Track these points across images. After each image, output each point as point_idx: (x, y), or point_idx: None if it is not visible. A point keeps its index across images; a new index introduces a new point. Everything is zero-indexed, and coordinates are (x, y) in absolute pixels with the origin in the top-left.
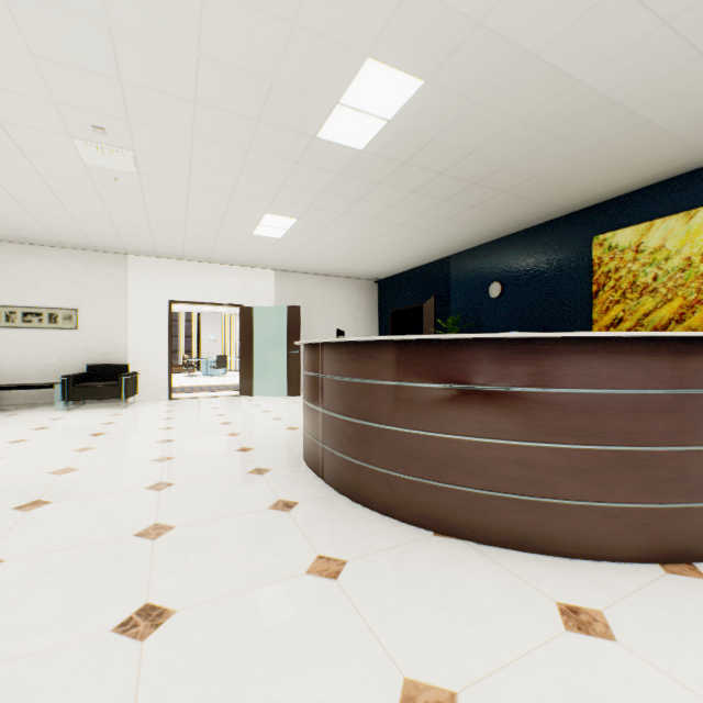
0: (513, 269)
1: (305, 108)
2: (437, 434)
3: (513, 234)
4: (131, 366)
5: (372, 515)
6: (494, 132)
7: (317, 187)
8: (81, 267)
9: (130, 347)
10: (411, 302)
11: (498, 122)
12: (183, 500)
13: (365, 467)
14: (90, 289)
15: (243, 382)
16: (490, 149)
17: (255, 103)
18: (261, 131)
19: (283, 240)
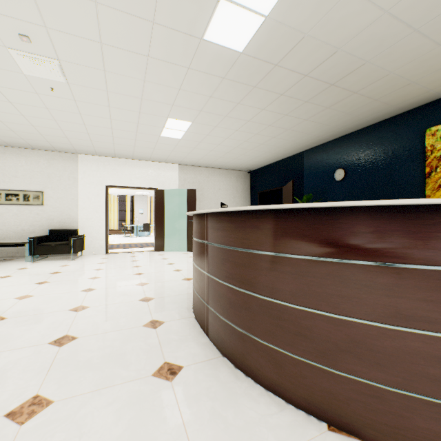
0: (354, 158)
1: (192, 4)
2: (332, 314)
3: (354, 132)
4: (80, 230)
5: (256, 390)
6: (360, 26)
7: (206, 92)
8: (46, 162)
9: (79, 217)
10: (274, 186)
11: (365, 14)
12: (76, 360)
13: (247, 336)
14: (52, 177)
15: (157, 242)
16: (352, 47)
17: (148, 1)
18: (157, 34)
19: (183, 140)
